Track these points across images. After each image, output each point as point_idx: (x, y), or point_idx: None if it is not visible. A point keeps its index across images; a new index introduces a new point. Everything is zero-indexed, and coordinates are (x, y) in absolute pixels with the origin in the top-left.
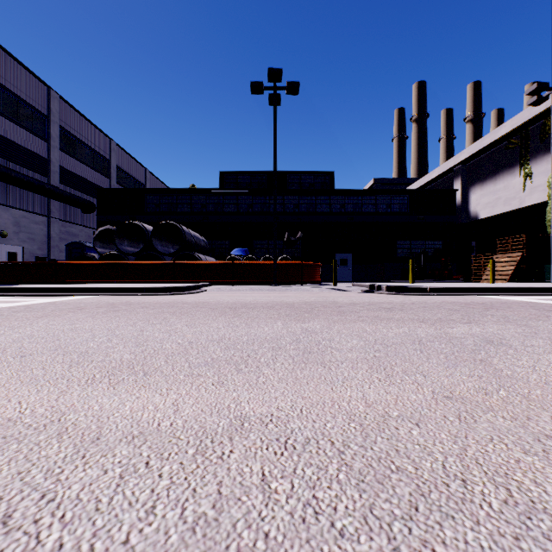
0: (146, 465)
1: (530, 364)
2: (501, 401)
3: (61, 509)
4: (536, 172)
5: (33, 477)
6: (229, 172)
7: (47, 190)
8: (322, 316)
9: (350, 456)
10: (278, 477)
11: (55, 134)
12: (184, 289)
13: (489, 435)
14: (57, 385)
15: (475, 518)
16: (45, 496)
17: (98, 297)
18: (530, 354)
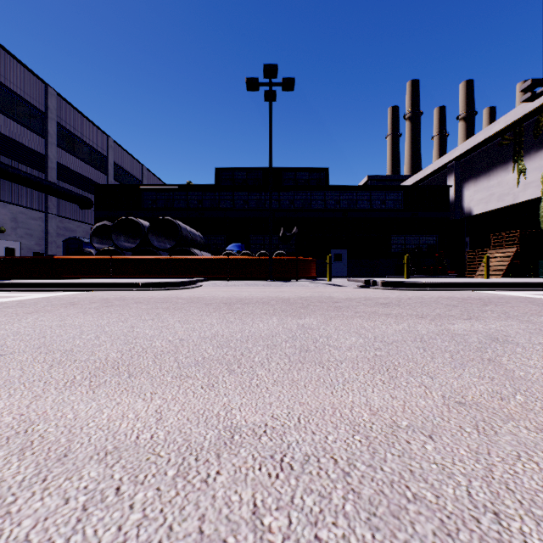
0: (116, 491)
1: (542, 364)
2: (520, 408)
3: None
4: (530, 168)
5: None
6: (225, 169)
7: (45, 186)
8: (318, 311)
9: (357, 479)
10: (272, 508)
11: (53, 131)
12: (179, 284)
13: (515, 451)
14: (32, 389)
15: None
16: None
17: (93, 292)
18: (540, 352)
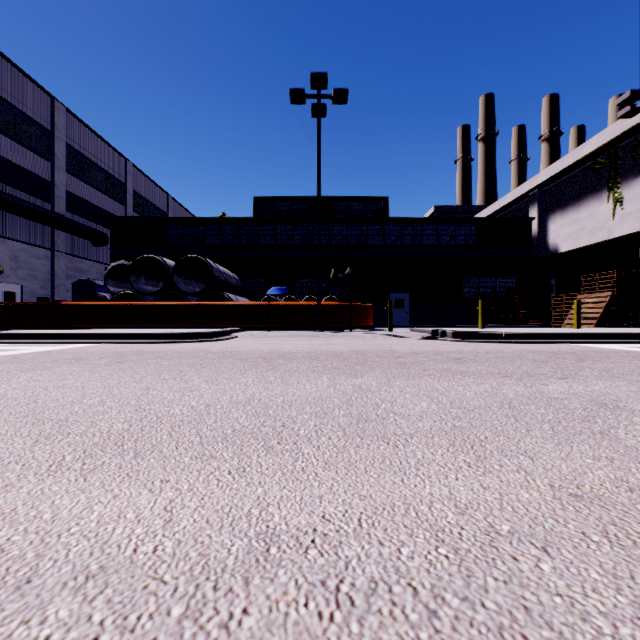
0: None
1: None
2: None
3: None
4: (628, 197)
5: None
6: (266, 198)
7: (51, 218)
8: (378, 368)
9: (449, 623)
10: None
11: (61, 153)
12: (210, 335)
13: None
14: (4, 475)
15: None
16: None
17: (106, 344)
18: None
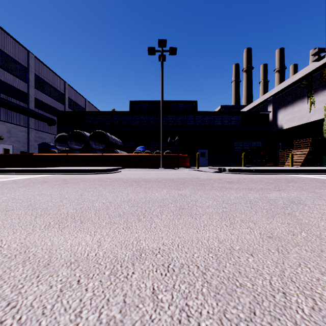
0: (77, 282)
1: (318, 216)
2: (303, 239)
3: (19, 313)
4: (317, 101)
5: (3, 290)
6: (135, 101)
7: (27, 111)
8: (190, 186)
9: (209, 276)
10: (163, 290)
11: (32, 79)
12: (108, 170)
13: (298, 262)
14: (26, 229)
15: (294, 320)
16: (9, 304)
17: (57, 175)
18: (318, 209)
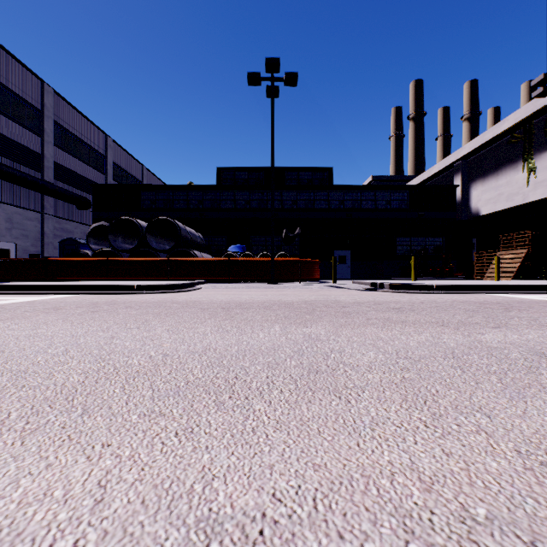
0: None
1: None
2: None
3: None
4: (541, 167)
5: None
6: (227, 168)
7: (41, 185)
8: (325, 318)
9: None
10: None
11: (49, 130)
12: (177, 287)
13: None
14: None
15: None
16: None
17: (85, 295)
18: None
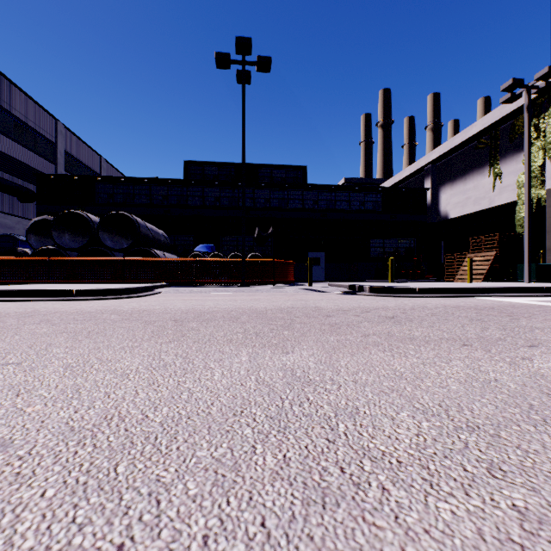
0: None
1: None
2: None
3: None
4: (506, 172)
5: None
6: (195, 163)
7: None
8: (309, 334)
9: None
10: None
11: None
12: (129, 291)
13: None
14: None
15: None
16: None
17: (3, 303)
18: None
